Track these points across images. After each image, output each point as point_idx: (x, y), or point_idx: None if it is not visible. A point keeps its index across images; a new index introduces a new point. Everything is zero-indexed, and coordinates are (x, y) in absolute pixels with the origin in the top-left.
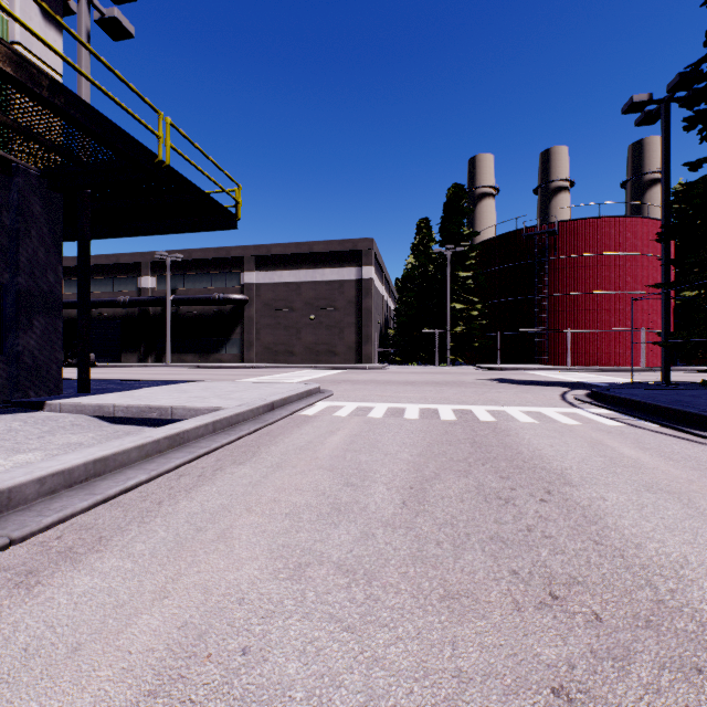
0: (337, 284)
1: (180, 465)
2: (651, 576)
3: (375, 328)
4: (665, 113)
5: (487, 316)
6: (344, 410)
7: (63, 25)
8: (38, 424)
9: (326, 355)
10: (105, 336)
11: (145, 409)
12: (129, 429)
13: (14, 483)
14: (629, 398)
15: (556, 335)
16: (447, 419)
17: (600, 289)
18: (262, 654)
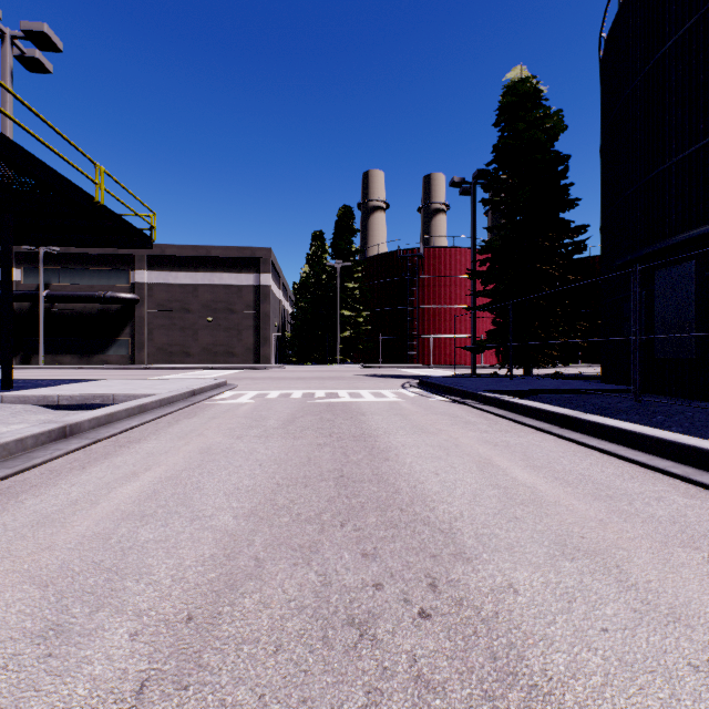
0: (236, 288)
1: (152, 420)
2: (367, 430)
3: (272, 331)
4: (473, 191)
5: (372, 322)
6: (248, 395)
7: (36, 113)
8: None
9: (224, 356)
10: None
11: (89, 397)
12: (77, 412)
13: (82, 420)
14: (432, 382)
15: (423, 339)
16: (319, 397)
17: (454, 304)
18: (232, 448)
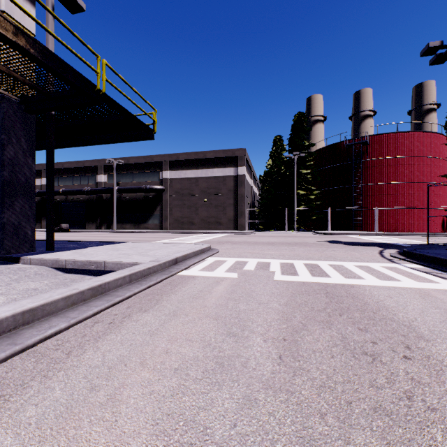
0: (222, 178)
1: (97, 312)
2: None
3: (246, 207)
4: None
5: (320, 199)
6: (226, 264)
7: None
8: (10, 274)
9: (214, 224)
10: (76, 212)
11: (86, 263)
12: (75, 277)
13: None
14: (435, 256)
15: (367, 211)
16: (302, 271)
17: (398, 181)
18: None
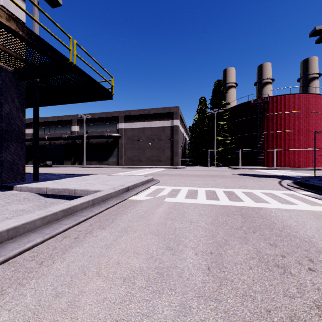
0: (161, 128)
1: (66, 229)
2: None
3: (179, 149)
4: None
5: (233, 143)
6: (165, 191)
7: None
8: (5, 198)
9: (156, 161)
10: (57, 153)
11: (61, 190)
12: (53, 200)
13: None
14: None
15: (268, 152)
16: (222, 197)
17: (291, 129)
18: None
